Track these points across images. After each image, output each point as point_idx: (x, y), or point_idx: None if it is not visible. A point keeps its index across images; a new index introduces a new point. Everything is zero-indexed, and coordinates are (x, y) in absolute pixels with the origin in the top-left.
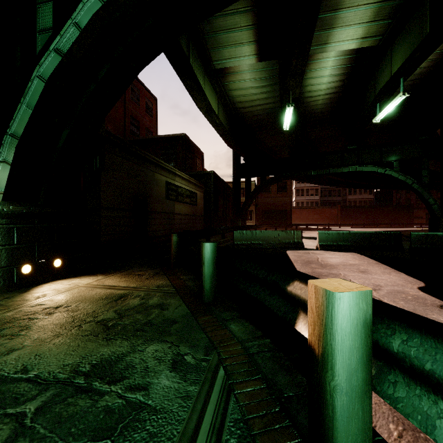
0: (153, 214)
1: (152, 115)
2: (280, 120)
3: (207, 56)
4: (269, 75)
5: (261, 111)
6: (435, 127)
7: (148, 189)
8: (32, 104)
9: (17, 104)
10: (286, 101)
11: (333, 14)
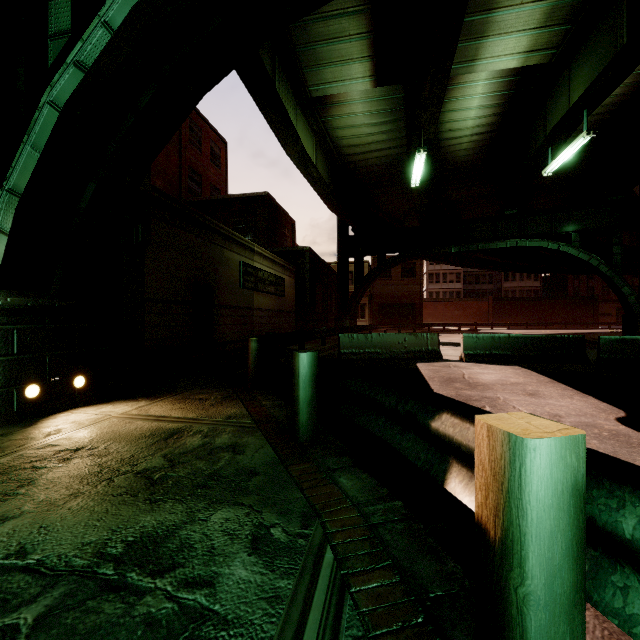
0: (221, 310)
1: (220, 166)
2: (406, 172)
3: (300, 78)
4: (391, 107)
5: (378, 159)
6: (631, 183)
7: (214, 272)
8: (40, 144)
9: (18, 144)
10: (415, 144)
11: (486, 16)
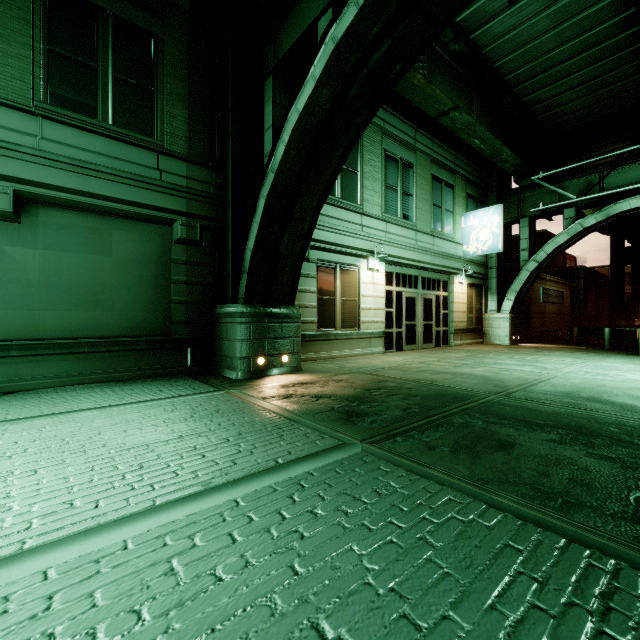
0: (532, 315)
1: None
2: None
3: None
4: None
5: None
6: None
7: (530, 296)
8: (522, 279)
9: (515, 279)
10: None
11: None
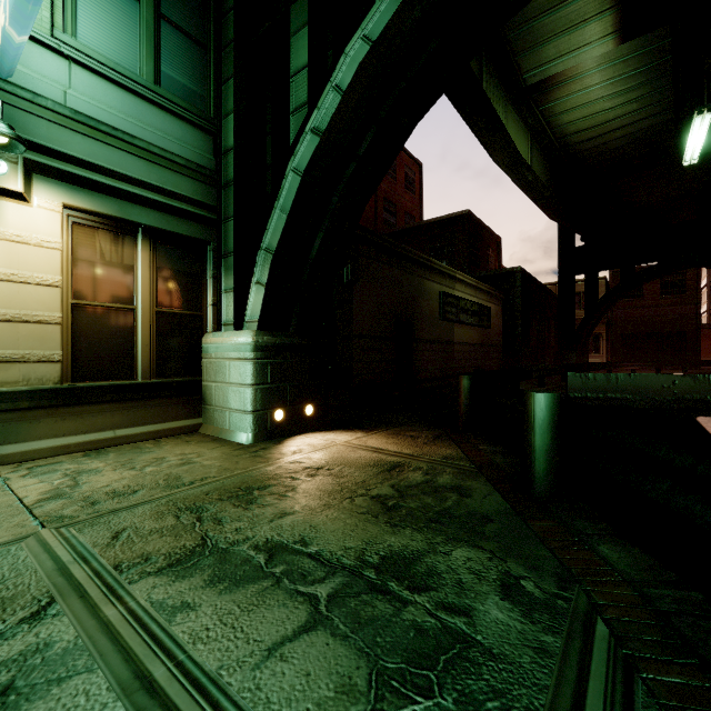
0: (421, 345)
1: (414, 191)
2: (672, 146)
3: (512, 68)
4: (646, 63)
5: (624, 138)
6: None
7: (414, 305)
8: (286, 206)
9: (271, 210)
10: (691, 104)
11: None
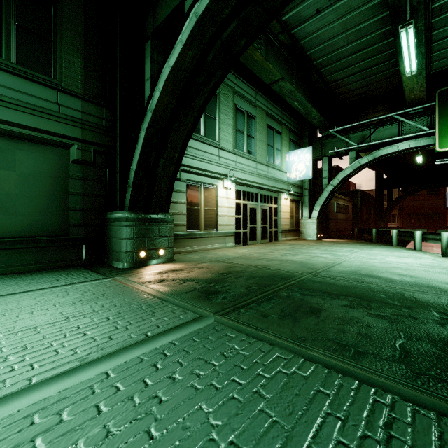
0: (330, 220)
1: None
2: None
3: None
4: None
5: None
6: None
7: (329, 208)
8: (324, 196)
9: (320, 196)
10: None
11: None
